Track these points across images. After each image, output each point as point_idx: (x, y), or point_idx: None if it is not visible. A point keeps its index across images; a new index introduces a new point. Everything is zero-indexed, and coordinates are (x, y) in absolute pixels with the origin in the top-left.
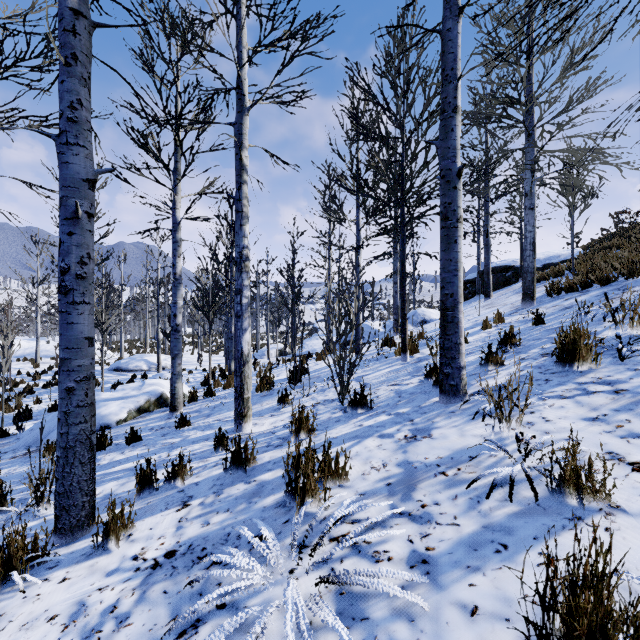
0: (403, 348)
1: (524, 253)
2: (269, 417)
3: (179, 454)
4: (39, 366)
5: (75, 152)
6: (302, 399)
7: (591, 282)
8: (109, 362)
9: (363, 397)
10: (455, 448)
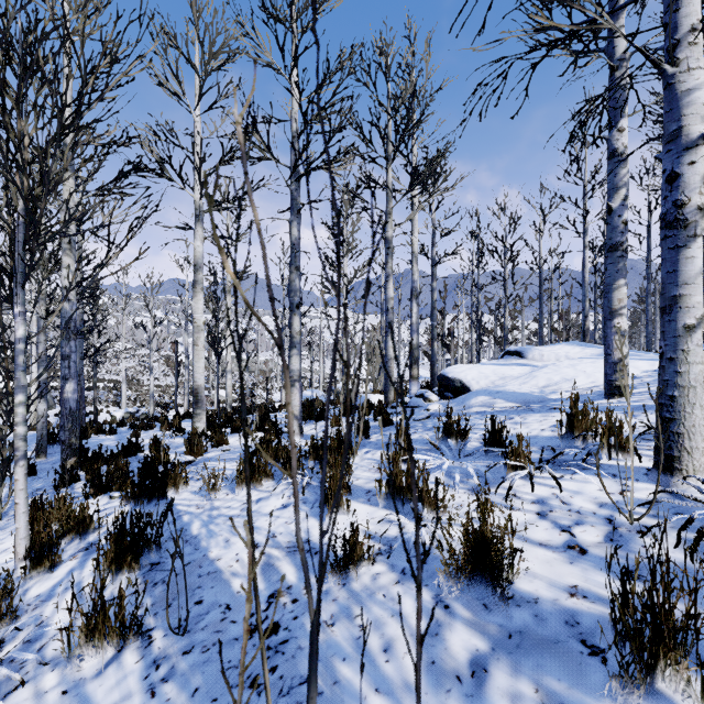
0: None
1: None
2: None
3: None
4: None
5: (649, 299)
6: None
7: None
8: None
9: None
10: None
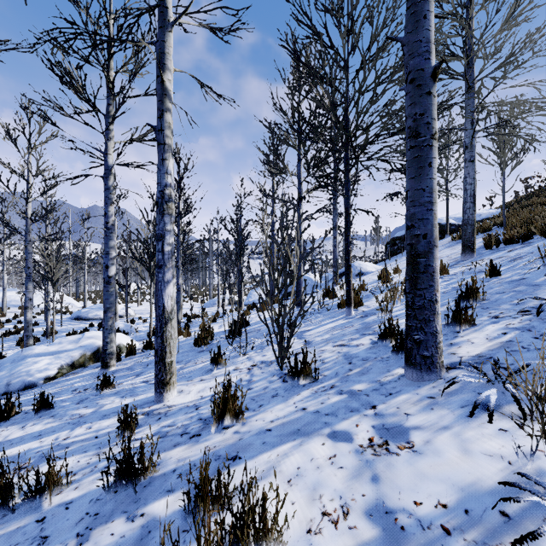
0: (347, 301)
1: (464, 205)
2: (198, 382)
3: (48, 458)
4: (5, 315)
5: None
6: (238, 358)
7: (532, 234)
8: (72, 311)
9: (306, 365)
10: (464, 483)
